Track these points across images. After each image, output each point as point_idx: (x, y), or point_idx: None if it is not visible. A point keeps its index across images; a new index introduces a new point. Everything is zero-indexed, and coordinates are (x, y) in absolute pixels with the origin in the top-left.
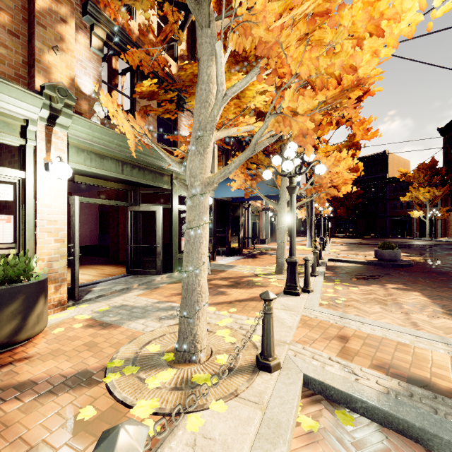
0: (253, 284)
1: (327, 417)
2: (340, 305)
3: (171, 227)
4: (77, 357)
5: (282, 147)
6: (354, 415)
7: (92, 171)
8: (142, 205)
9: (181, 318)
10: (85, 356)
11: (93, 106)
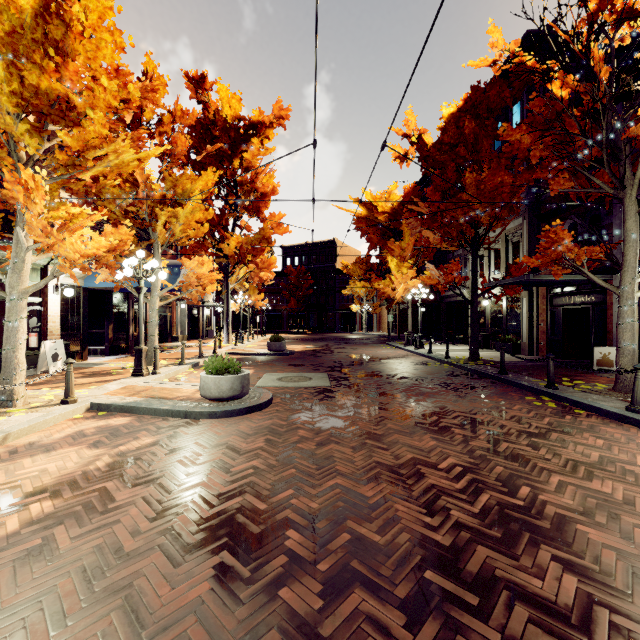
0: (110, 374)
1: (92, 414)
2: (177, 380)
3: None
4: None
5: (153, 244)
6: (110, 412)
7: None
8: None
9: (1, 381)
10: None
11: None
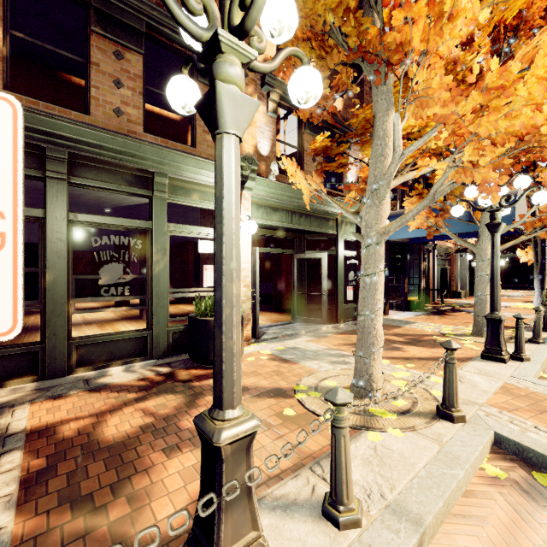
0: (437, 343)
1: (520, 474)
2: None
3: (337, 275)
4: (270, 379)
5: None
6: None
7: (268, 224)
8: (307, 252)
9: (357, 358)
10: (275, 379)
11: (269, 165)
